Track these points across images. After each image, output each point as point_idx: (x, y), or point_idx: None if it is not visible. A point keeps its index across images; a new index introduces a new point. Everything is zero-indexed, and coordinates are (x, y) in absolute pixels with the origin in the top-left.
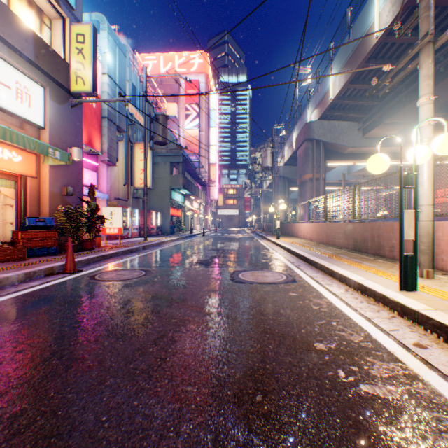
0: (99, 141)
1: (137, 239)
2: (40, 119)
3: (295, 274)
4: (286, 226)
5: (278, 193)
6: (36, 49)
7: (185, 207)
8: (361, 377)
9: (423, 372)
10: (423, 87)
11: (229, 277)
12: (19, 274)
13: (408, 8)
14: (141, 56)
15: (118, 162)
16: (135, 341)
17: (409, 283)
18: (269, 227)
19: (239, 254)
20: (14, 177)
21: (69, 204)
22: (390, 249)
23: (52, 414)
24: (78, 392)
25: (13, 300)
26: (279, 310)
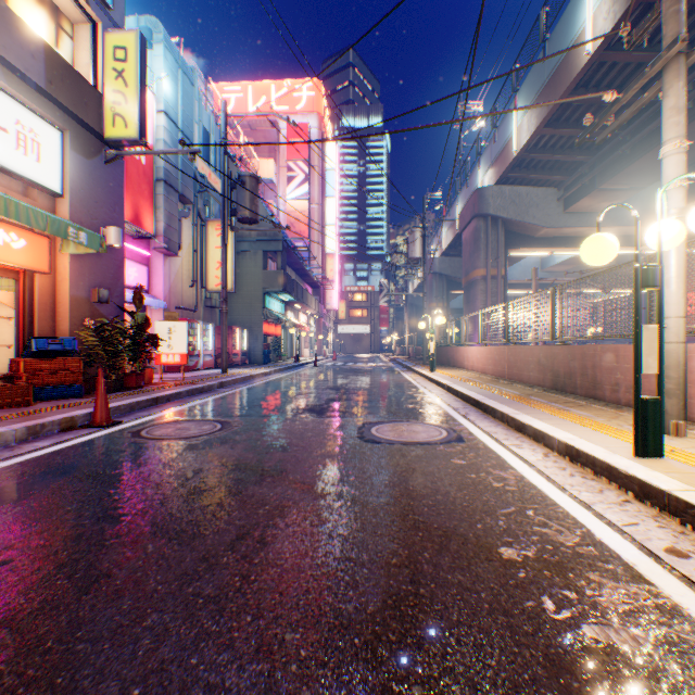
0: (150, 217)
1: (211, 371)
2: (56, 181)
3: (462, 428)
4: (445, 351)
5: (432, 300)
6: (48, 69)
7: (286, 321)
8: (583, 611)
9: (689, 602)
10: (670, 127)
11: (355, 433)
12: (18, 428)
13: (638, 6)
14: (218, 86)
15: (182, 250)
16: (199, 544)
17: (650, 444)
18: (417, 352)
19: (372, 395)
20: (13, 273)
21: (102, 316)
22: (612, 388)
23: (46, 684)
24: (94, 640)
25: (4, 472)
26: (438, 489)
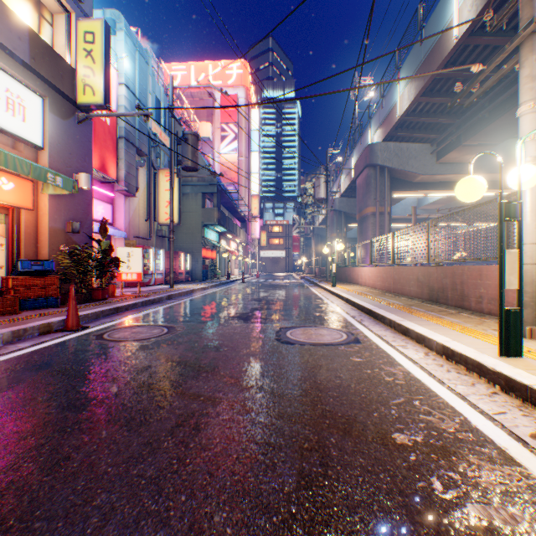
0: (114, 166)
1: (161, 286)
2: (38, 137)
3: (358, 332)
4: (343, 271)
5: (334, 231)
6: (32, 49)
7: (220, 248)
8: (467, 491)
9: None
10: (526, 91)
11: (274, 336)
12: (4, 332)
13: (495, 0)
14: (167, 65)
15: (138, 192)
16: (144, 430)
17: (512, 346)
18: (322, 271)
19: (287, 305)
20: (4, 209)
21: (75, 243)
22: (477, 300)
23: None
24: (50, 518)
25: None
26: (341, 383)
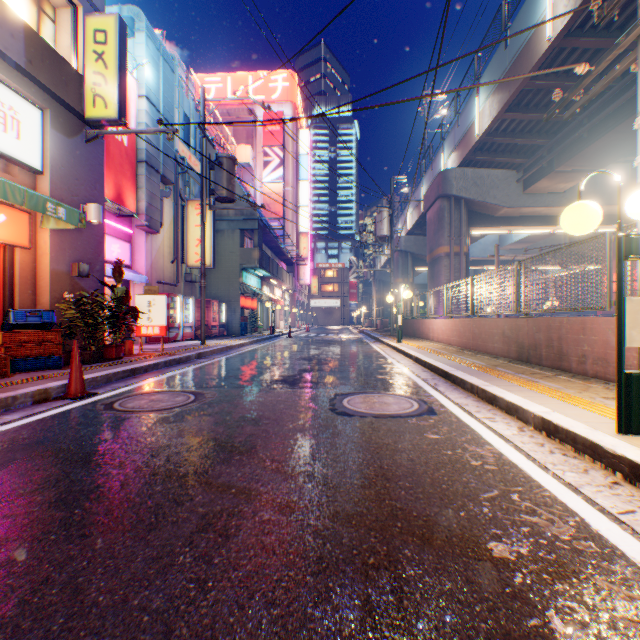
0: (132, 196)
1: (191, 342)
2: (36, 158)
3: (433, 400)
4: (411, 323)
5: (399, 275)
6: (28, 49)
7: (262, 295)
8: (600, 634)
9: None
10: None
11: (327, 405)
12: None
13: None
14: (199, 77)
15: (163, 228)
16: (154, 538)
17: (634, 420)
18: (384, 324)
19: (343, 366)
20: None
21: (83, 289)
22: (579, 360)
23: None
24: None
25: None
26: (414, 468)
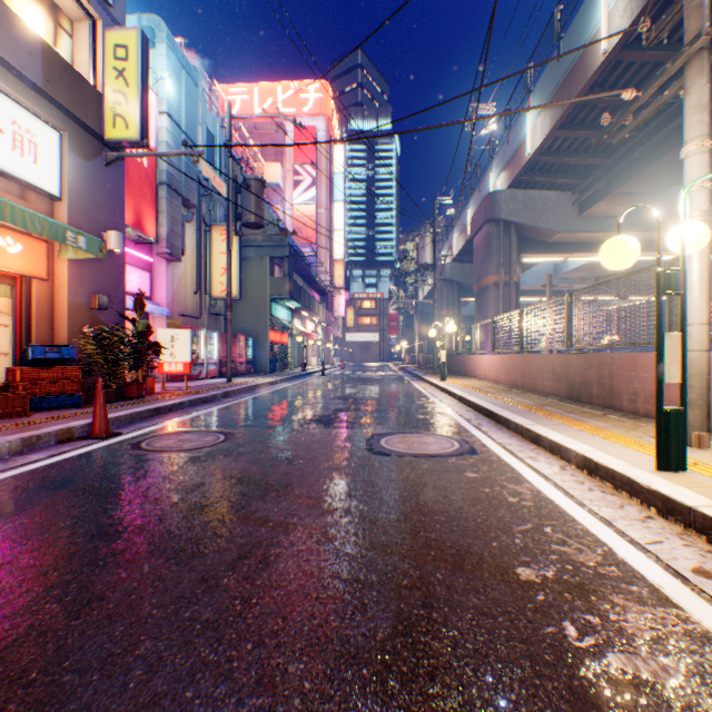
0: (153, 221)
1: (215, 380)
2: (54, 183)
3: (474, 440)
4: (456, 359)
5: (443, 307)
6: (46, 68)
7: (293, 329)
8: (608, 638)
9: None
10: (692, 126)
11: (364, 445)
12: (12, 440)
13: (656, 3)
14: (223, 88)
15: (185, 255)
16: (198, 564)
17: (672, 457)
18: (427, 361)
19: (381, 405)
20: (9, 279)
21: (103, 323)
22: (630, 398)
23: None
24: (82, 670)
25: None
26: (451, 504)
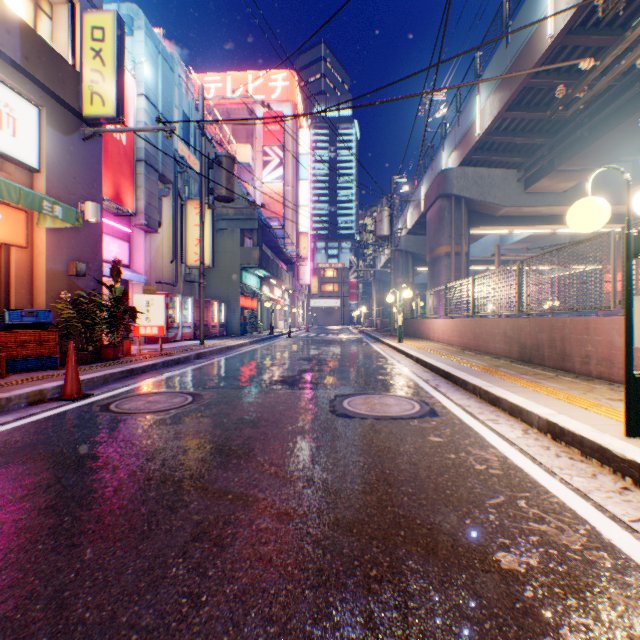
0: (131, 195)
1: (190, 342)
2: (33, 156)
3: (434, 401)
4: (411, 323)
5: (399, 275)
6: (24, 46)
7: (262, 295)
8: None
9: None
10: None
11: (327, 407)
12: None
13: None
14: (199, 76)
15: (162, 227)
16: (146, 548)
17: None
18: (384, 324)
19: (343, 366)
20: None
21: (80, 289)
22: (582, 360)
23: None
24: None
25: None
26: (417, 473)
